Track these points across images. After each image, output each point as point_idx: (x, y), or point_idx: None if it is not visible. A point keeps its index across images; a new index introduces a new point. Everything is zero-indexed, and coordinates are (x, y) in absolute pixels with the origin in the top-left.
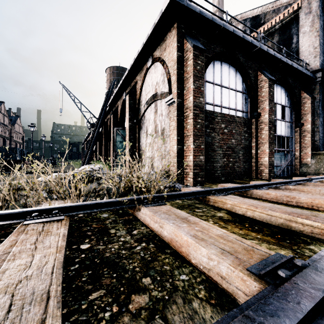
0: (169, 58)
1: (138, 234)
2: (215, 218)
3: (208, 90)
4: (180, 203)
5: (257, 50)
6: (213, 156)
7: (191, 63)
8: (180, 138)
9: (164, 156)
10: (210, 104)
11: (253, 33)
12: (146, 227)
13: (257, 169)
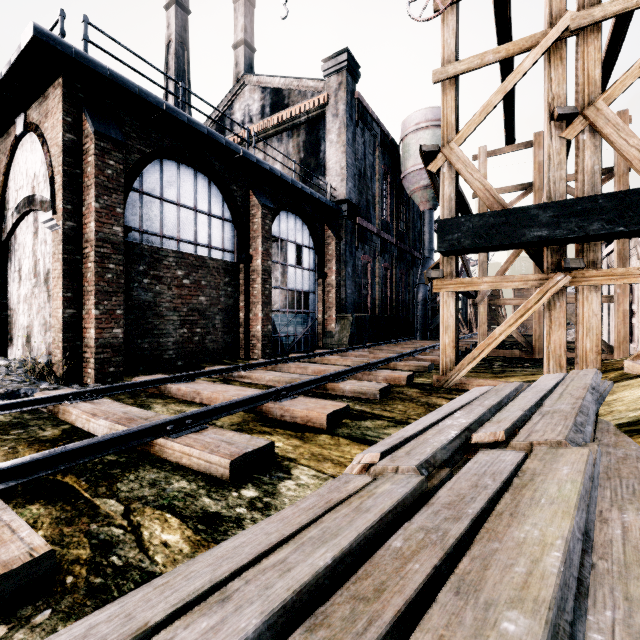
0: (53, 138)
1: None
2: (25, 440)
3: (148, 209)
4: (4, 422)
5: (242, 158)
6: (158, 325)
7: (93, 162)
8: (73, 296)
9: (49, 327)
10: (154, 234)
11: (274, 115)
12: None
13: (249, 343)
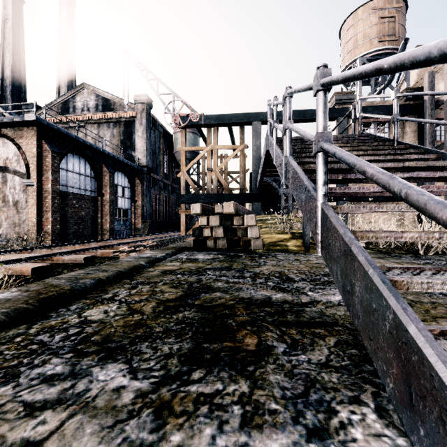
0: (28, 148)
1: None
2: None
3: (62, 175)
4: None
5: (101, 152)
6: (66, 224)
7: (50, 161)
8: (39, 212)
9: (18, 225)
10: (64, 186)
11: (105, 113)
12: None
13: (102, 233)
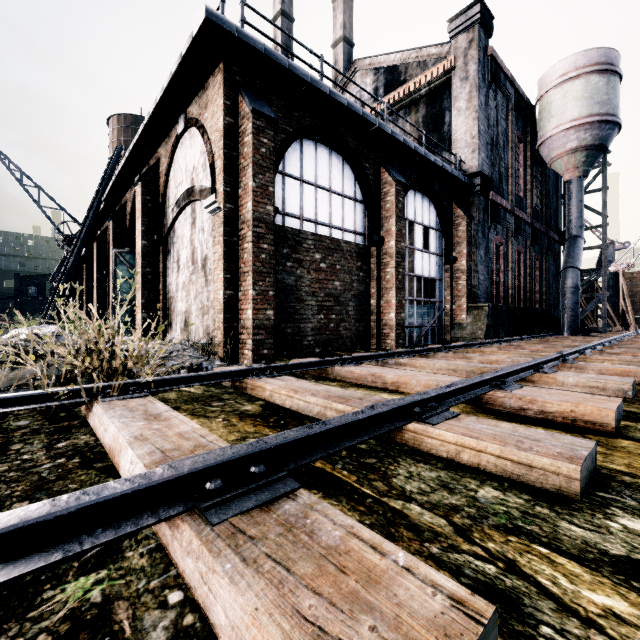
0: (213, 125)
1: (66, 447)
2: (233, 413)
3: (290, 191)
4: (199, 394)
5: (376, 131)
6: (299, 310)
7: (250, 141)
8: (231, 277)
9: (206, 310)
10: (295, 217)
11: (389, 95)
12: (92, 435)
13: (380, 333)
